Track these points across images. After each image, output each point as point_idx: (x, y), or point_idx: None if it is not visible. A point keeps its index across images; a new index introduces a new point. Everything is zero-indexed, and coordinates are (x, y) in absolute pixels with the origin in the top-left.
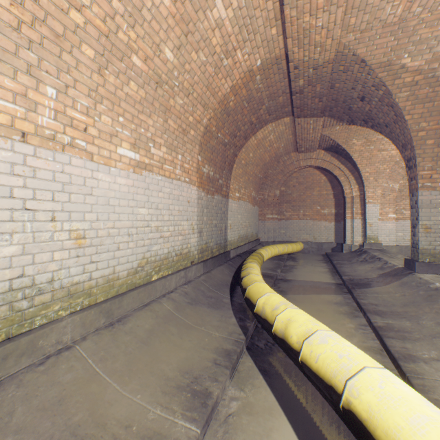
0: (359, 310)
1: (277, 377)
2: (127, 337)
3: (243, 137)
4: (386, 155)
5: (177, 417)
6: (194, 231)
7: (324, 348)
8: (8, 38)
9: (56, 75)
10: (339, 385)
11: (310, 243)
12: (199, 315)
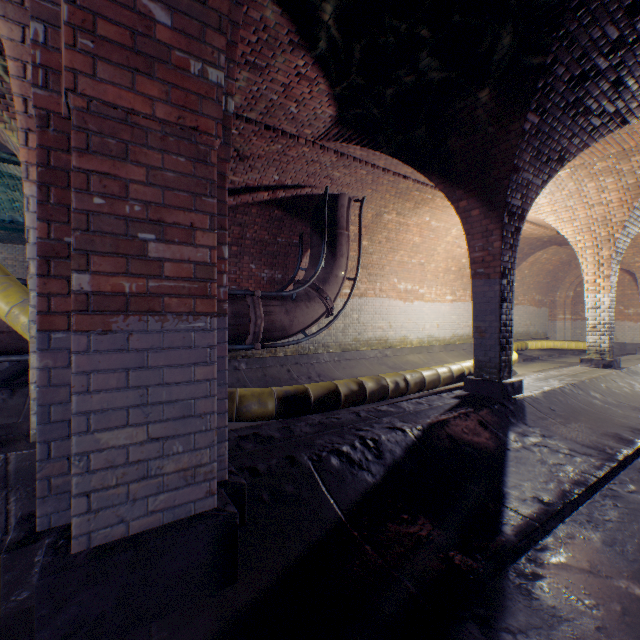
0: None
1: None
2: (451, 354)
3: None
4: None
5: None
6: None
7: None
8: (429, 282)
9: (434, 285)
10: None
11: None
12: None
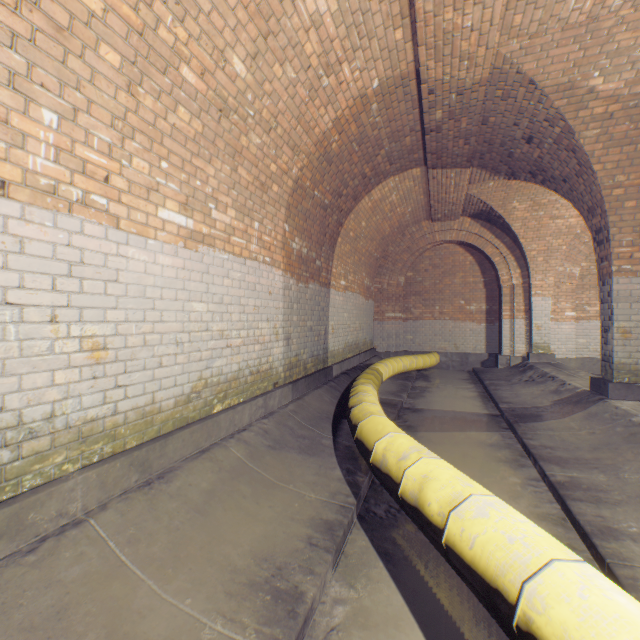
0: (526, 456)
1: (406, 564)
2: (173, 504)
3: (351, 197)
4: (561, 224)
5: (248, 637)
6: (279, 337)
7: (483, 526)
8: None
9: (58, 92)
10: (510, 589)
11: (450, 353)
12: (285, 466)
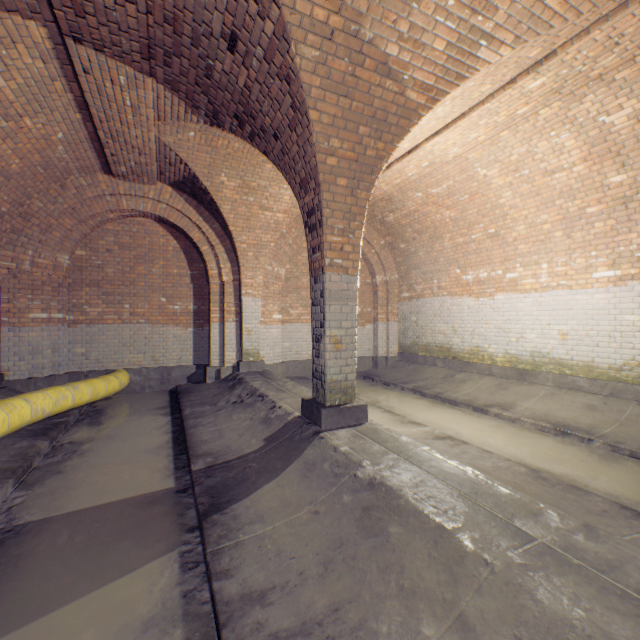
0: (216, 638)
1: None
2: None
3: None
4: (271, 218)
5: None
6: None
7: None
8: None
9: None
10: None
11: (147, 370)
12: None
